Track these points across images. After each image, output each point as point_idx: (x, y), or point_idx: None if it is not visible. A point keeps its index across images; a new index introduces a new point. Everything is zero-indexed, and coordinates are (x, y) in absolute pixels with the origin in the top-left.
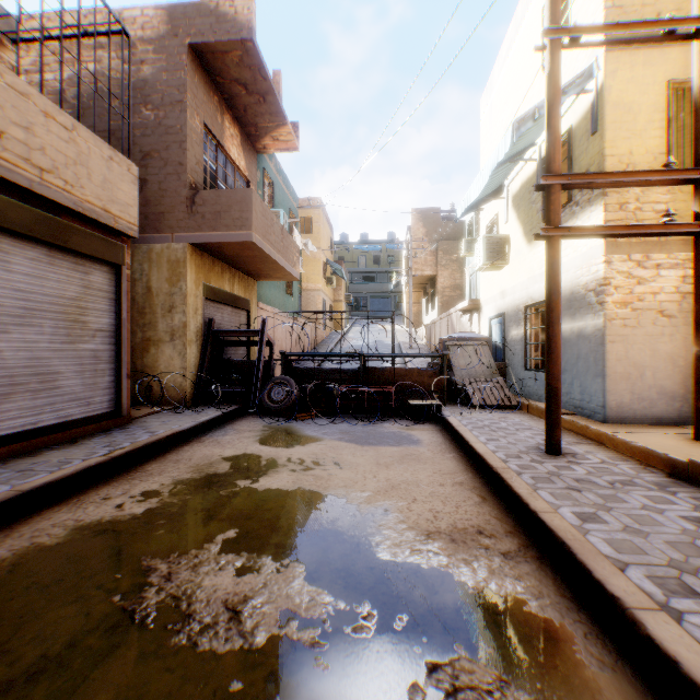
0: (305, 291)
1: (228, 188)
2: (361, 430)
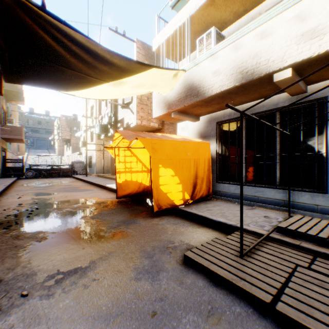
0: None
1: (3, 117)
2: (55, 178)
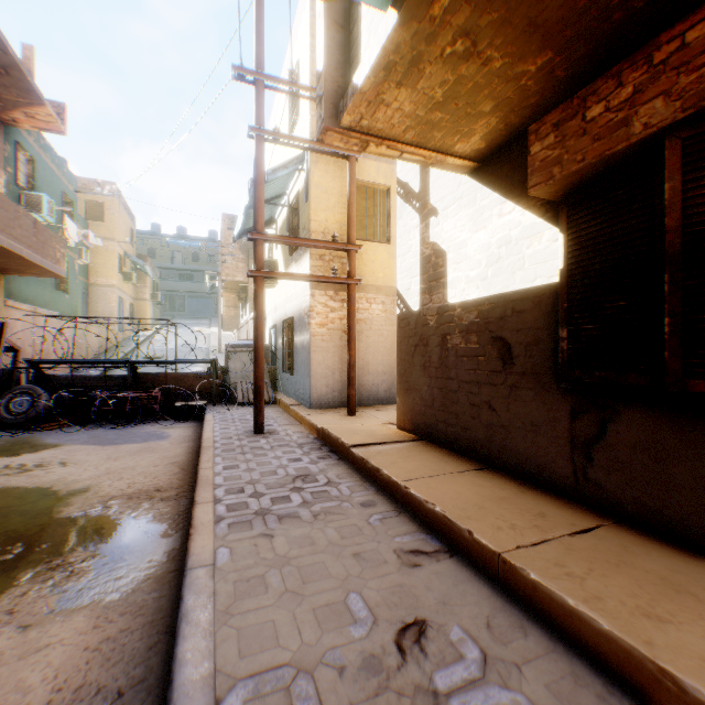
0: (95, 286)
1: None
2: (116, 433)
